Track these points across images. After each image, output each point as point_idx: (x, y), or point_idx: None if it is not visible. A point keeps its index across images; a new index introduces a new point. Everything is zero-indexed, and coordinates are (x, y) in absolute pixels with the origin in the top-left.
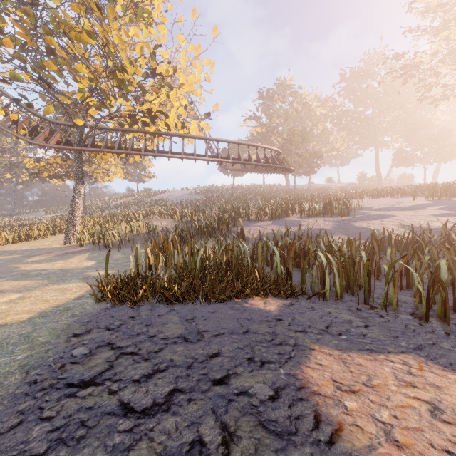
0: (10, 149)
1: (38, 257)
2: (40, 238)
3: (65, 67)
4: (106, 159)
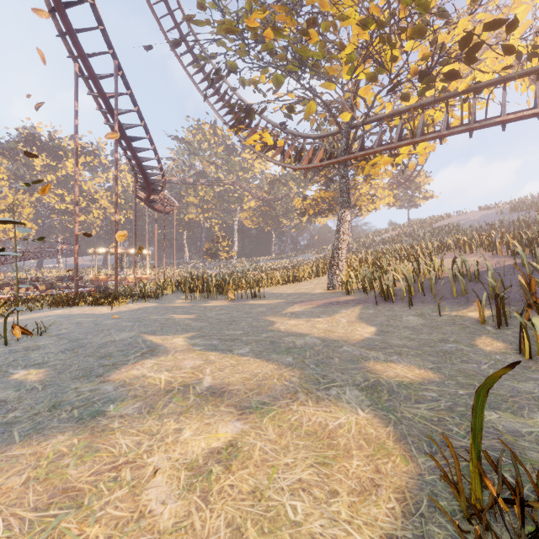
0: (285, 196)
1: (299, 306)
2: (305, 280)
3: (328, 28)
4: (375, 173)
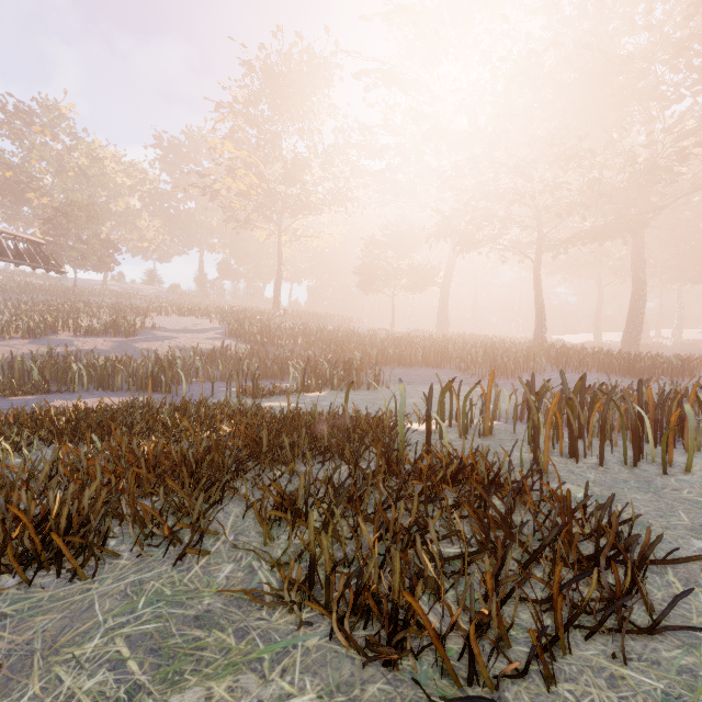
0: None
1: None
2: None
3: None
4: None
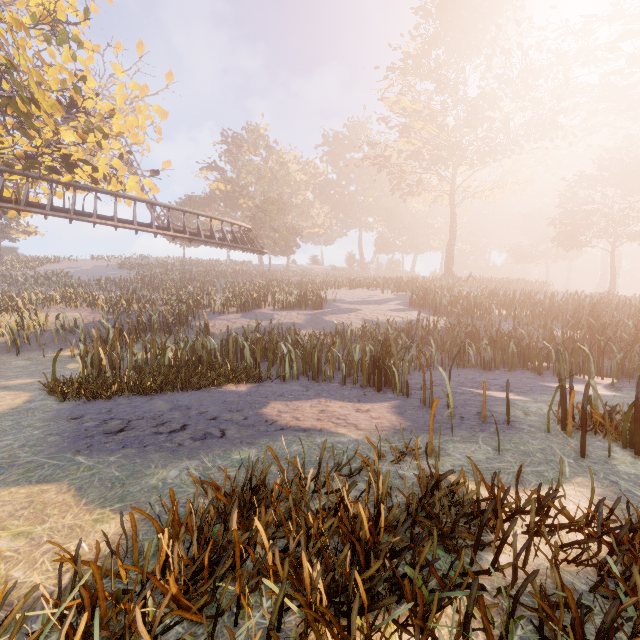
0: None
1: None
2: None
3: None
4: None
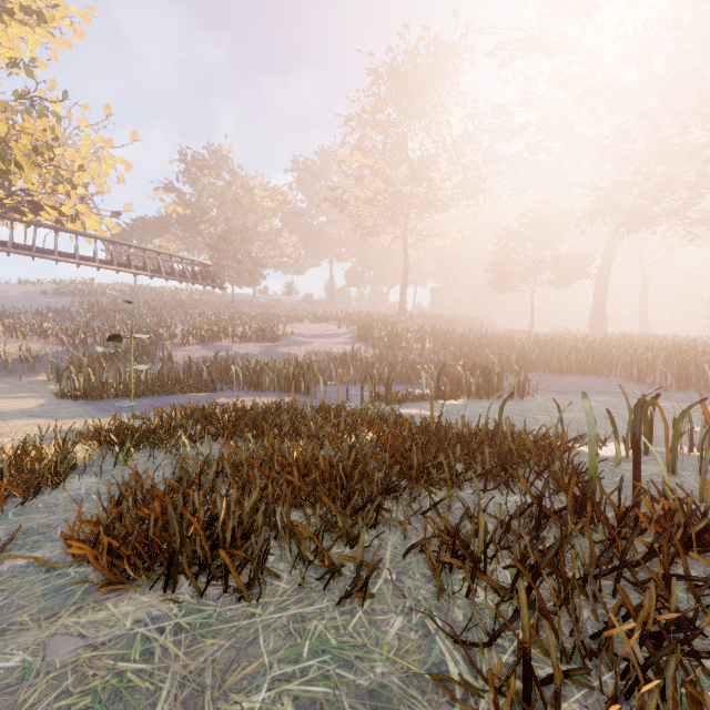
0: None
1: None
2: None
3: None
4: None
